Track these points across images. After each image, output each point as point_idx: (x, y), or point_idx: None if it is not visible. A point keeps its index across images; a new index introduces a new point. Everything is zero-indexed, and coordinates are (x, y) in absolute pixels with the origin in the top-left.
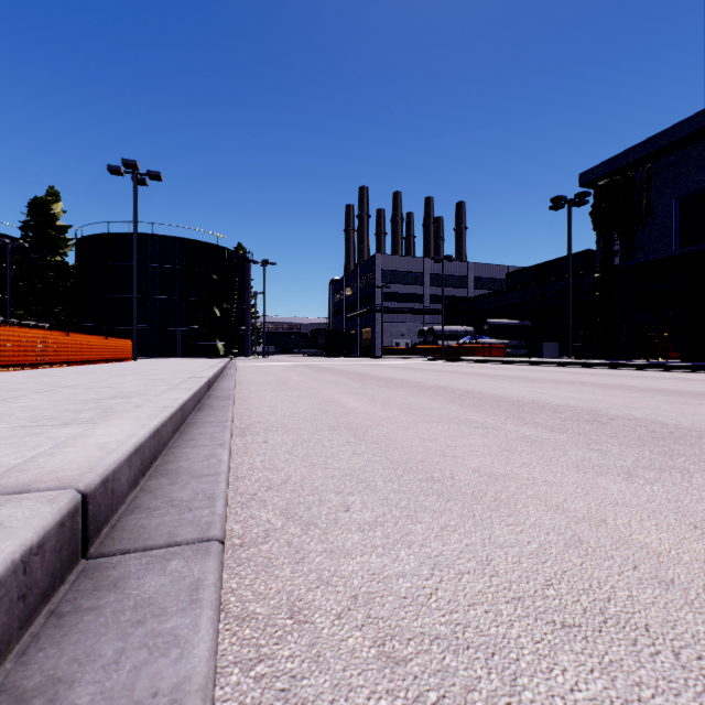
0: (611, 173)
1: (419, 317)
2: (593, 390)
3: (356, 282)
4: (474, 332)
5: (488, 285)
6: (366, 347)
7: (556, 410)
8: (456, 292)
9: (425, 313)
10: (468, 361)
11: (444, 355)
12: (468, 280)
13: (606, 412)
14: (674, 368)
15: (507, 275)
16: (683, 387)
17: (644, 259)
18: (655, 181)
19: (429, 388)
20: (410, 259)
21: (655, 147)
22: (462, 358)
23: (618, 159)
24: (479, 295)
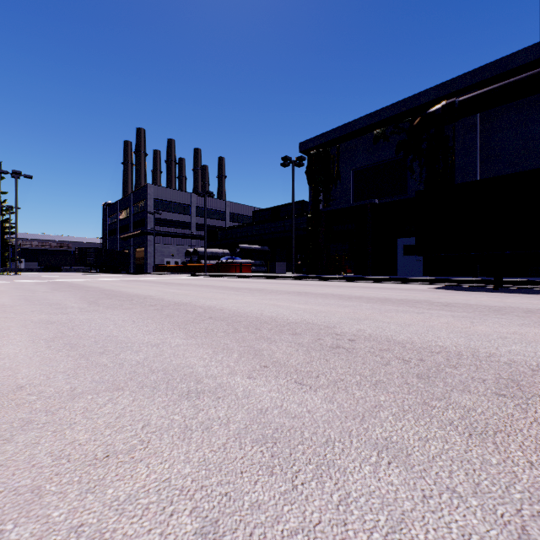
0: (318, 146)
1: (187, 241)
2: (317, 300)
3: (130, 207)
4: (230, 254)
5: (240, 220)
6: (139, 265)
7: (296, 331)
8: (217, 223)
9: (192, 238)
10: (224, 276)
11: (206, 271)
12: (226, 214)
13: (341, 329)
14: (354, 279)
15: (253, 213)
16: (370, 294)
17: (336, 207)
18: (342, 156)
19: (168, 306)
20: (179, 192)
21: (342, 133)
22: (219, 274)
23: (322, 137)
24: (234, 226)
